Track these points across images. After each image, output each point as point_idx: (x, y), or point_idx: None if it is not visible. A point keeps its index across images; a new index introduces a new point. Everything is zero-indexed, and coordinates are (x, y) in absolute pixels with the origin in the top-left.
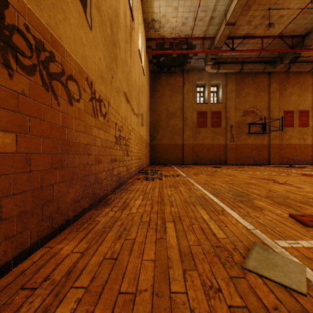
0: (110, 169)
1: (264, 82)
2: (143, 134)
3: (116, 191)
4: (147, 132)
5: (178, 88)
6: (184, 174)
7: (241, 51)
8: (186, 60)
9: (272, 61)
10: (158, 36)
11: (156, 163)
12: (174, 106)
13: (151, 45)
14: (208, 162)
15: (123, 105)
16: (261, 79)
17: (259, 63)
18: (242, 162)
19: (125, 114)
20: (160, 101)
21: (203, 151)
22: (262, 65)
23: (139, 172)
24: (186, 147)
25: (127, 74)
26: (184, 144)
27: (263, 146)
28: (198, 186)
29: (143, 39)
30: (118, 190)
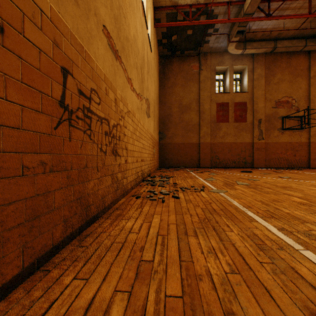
0: (19, 200)
1: (302, 65)
2: (150, 128)
3: (60, 255)
4: (156, 128)
5: (193, 75)
6: (210, 184)
7: (281, 16)
8: (203, 39)
9: (315, 36)
10: (170, 3)
11: (167, 165)
12: (189, 98)
13: (160, 17)
14: (230, 165)
15: (103, 52)
16: (298, 61)
17: (298, 39)
18: (274, 164)
19: (108, 74)
20: (171, 91)
21: (224, 152)
22: (302, 42)
23: (143, 180)
24: (202, 147)
25: (114, 3)
26: (201, 142)
27: (300, 145)
28: (271, 228)
29: (149, 2)
30: (73, 242)
